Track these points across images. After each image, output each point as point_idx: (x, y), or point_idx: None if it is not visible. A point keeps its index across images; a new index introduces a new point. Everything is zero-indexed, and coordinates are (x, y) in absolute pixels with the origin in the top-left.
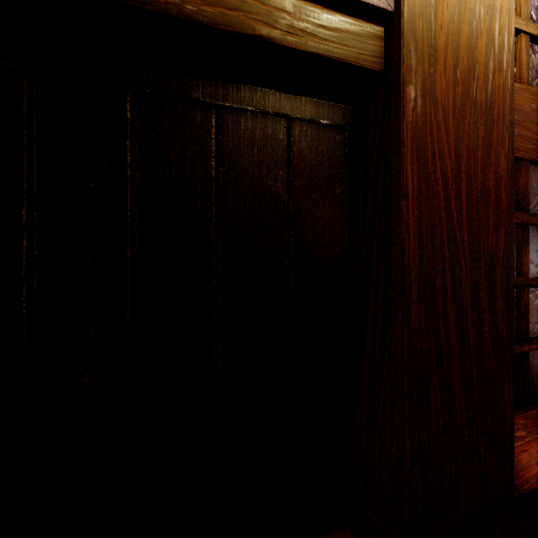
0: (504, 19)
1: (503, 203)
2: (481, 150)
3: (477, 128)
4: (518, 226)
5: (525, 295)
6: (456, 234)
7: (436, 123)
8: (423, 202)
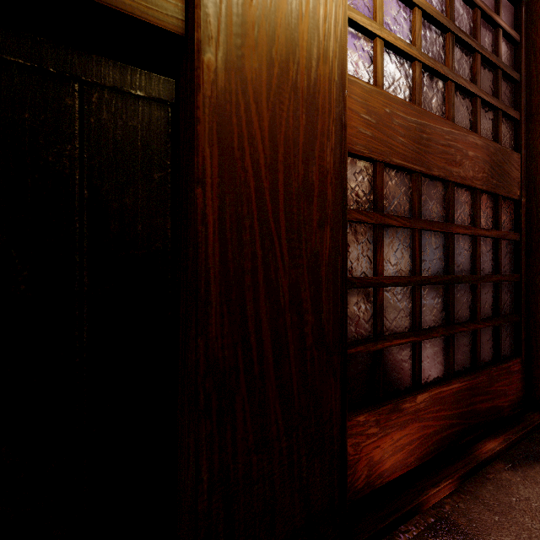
0: (331, 7)
1: (329, 198)
2: (303, 140)
3: (297, 116)
4: (374, 226)
5: (380, 294)
6: (271, 229)
7: (245, 104)
8: (226, 190)
